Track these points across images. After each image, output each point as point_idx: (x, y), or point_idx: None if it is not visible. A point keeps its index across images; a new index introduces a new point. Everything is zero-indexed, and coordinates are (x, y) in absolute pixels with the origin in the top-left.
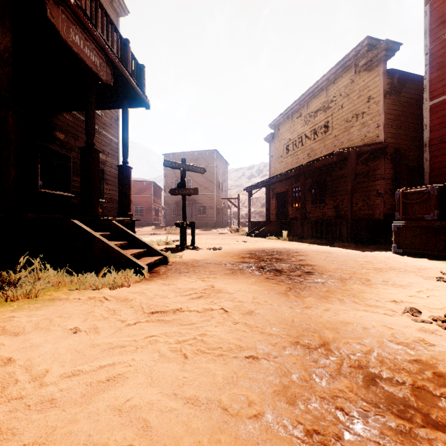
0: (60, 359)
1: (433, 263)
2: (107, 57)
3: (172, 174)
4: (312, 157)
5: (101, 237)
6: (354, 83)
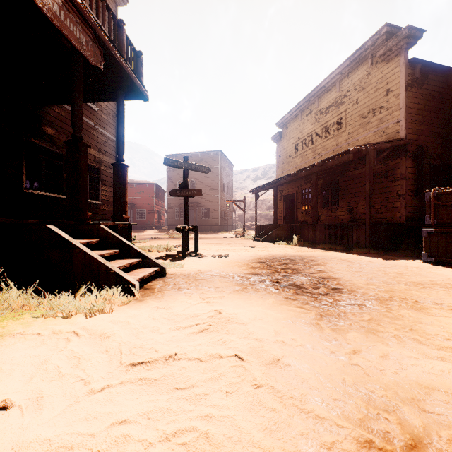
0: None
1: None
2: (96, 36)
3: (175, 176)
4: (323, 156)
5: (82, 247)
6: (370, 75)
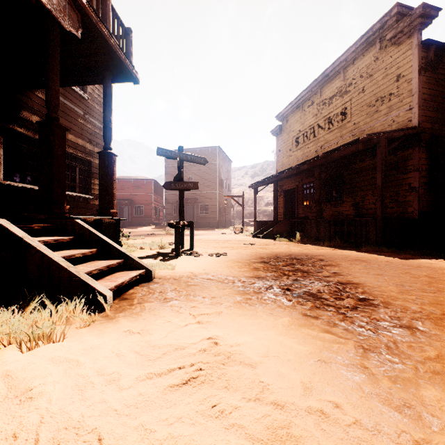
0: None
1: None
2: None
3: (173, 172)
4: (326, 149)
5: (40, 246)
6: (378, 61)
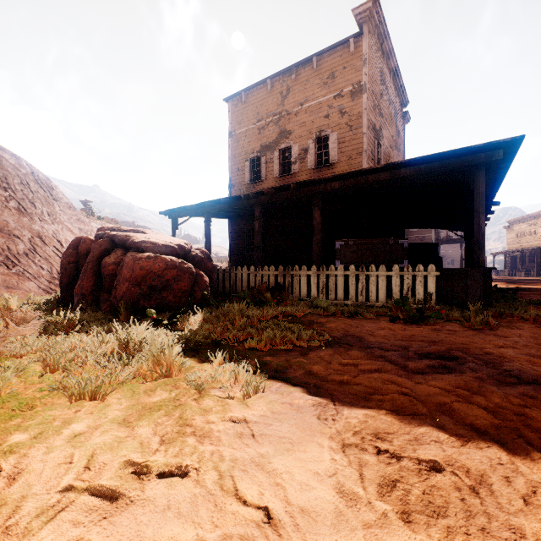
0: None
1: None
2: None
3: None
4: (529, 243)
5: None
6: None
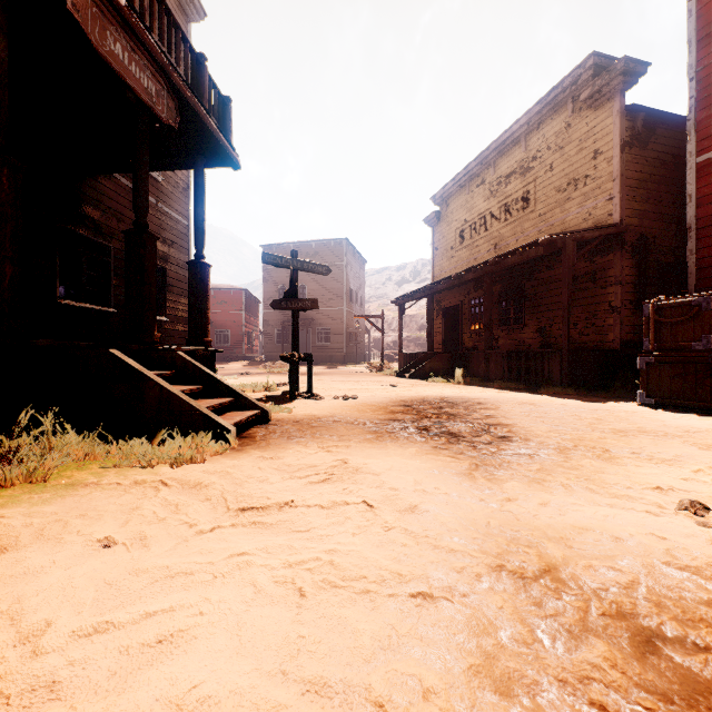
0: (76, 598)
1: (709, 422)
2: (169, 82)
3: (276, 278)
4: (502, 249)
5: (158, 379)
6: (571, 128)
